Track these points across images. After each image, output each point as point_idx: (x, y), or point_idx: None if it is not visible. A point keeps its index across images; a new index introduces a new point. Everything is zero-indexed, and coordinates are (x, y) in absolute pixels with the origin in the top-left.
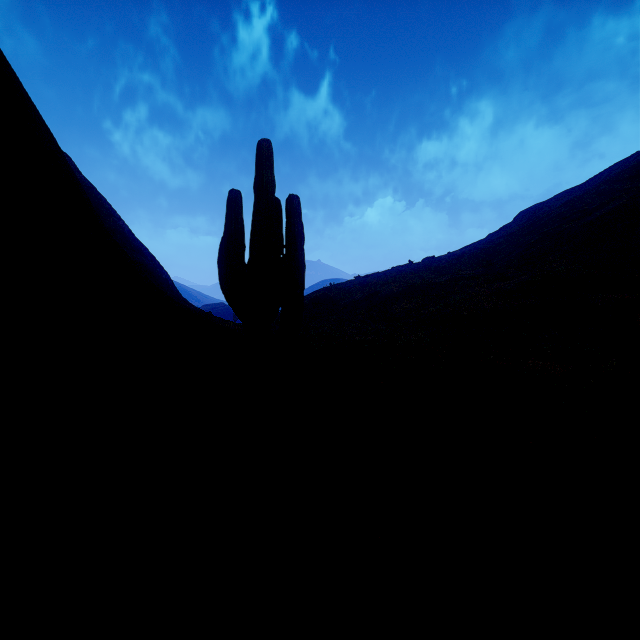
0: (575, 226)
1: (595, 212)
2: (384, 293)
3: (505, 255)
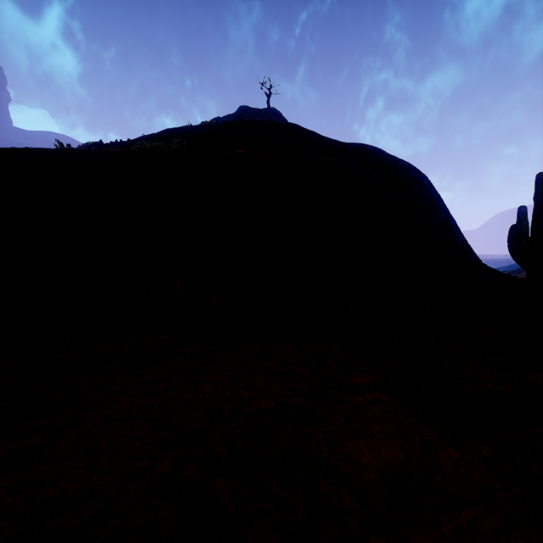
0: None
1: None
2: None
3: None
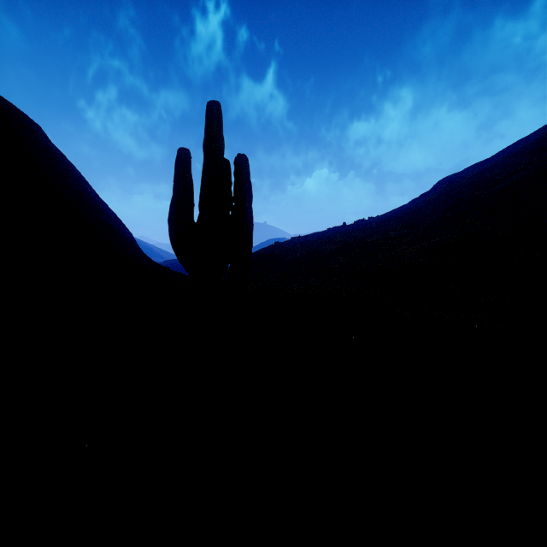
0: (487, 193)
1: (504, 181)
2: (322, 250)
3: (426, 218)
